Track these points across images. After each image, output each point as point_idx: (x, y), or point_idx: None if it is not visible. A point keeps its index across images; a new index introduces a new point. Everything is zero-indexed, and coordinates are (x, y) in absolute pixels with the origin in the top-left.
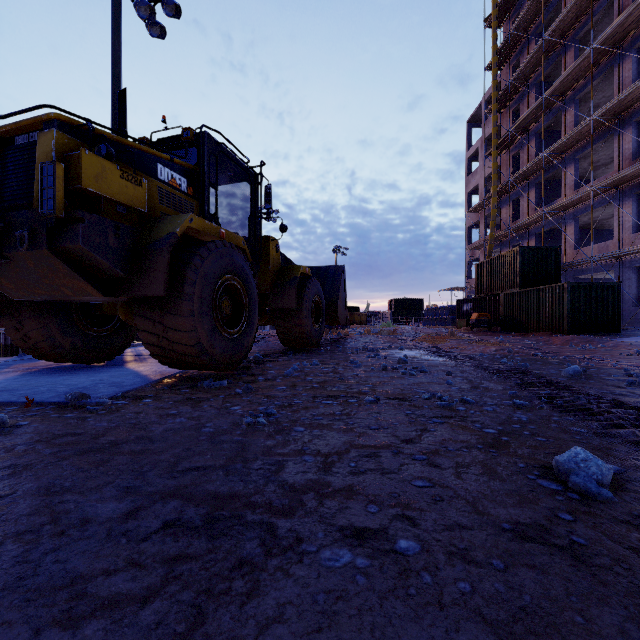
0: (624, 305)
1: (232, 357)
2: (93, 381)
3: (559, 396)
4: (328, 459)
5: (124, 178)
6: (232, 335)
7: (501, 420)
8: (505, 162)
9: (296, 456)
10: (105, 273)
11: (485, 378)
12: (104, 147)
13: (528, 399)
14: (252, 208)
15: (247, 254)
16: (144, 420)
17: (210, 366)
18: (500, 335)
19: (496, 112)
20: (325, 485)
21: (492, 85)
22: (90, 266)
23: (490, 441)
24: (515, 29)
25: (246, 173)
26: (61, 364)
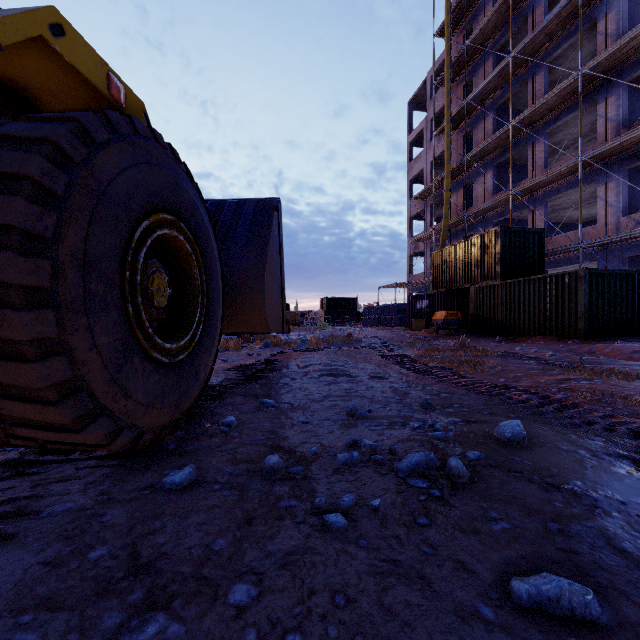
0: None
1: None
2: None
3: None
4: None
5: None
6: None
7: None
8: (455, 143)
9: None
10: None
11: None
12: None
13: None
14: None
15: None
16: None
17: None
18: (483, 340)
19: (450, 80)
20: None
21: (446, 48)
22: None
23: None
24: None
25: None
26: None
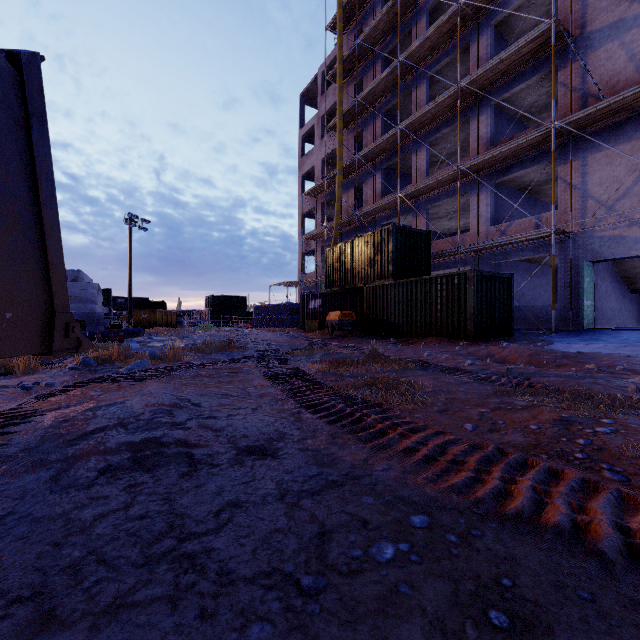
0: None
1: None
2: None
3: None
4: None
5: None
6: None
7: None
8: (346, 142)
9: None
10: None
11: None
12: None
13: None
14: None
15: None
16: None
17: None
18: (378, 342)
19: (342, 75)
20: None
21: (338, 41)
22: None
23: None
24: None
25: None
26: None
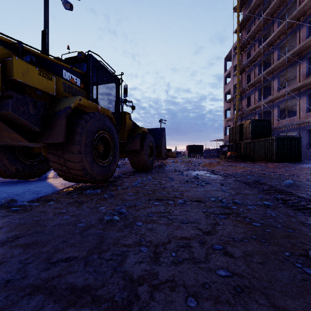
0: (302, 148)
1: (104, 176)
2: (24, 190)
3: (288, 199)
4: (157, 249)
5: (41, 75)
6: (104, 164)
7: (260, 216)
8: (243, 78)
9: (135, 247)
10: (28, 129)
11: (242, 187)
12: (29, 57)
13: (271, 201)
14: (116, 97)
15: (113, 120)
16: (44, 217)
17: (91, 181)
18: (242, 163)
19: (239, 53)
20: (155, 276)
21: (237, 40)
22: (19, 124)
23: (259, 232)
24: (248, 13)
25: (113, 78)
26: (11, 179)
